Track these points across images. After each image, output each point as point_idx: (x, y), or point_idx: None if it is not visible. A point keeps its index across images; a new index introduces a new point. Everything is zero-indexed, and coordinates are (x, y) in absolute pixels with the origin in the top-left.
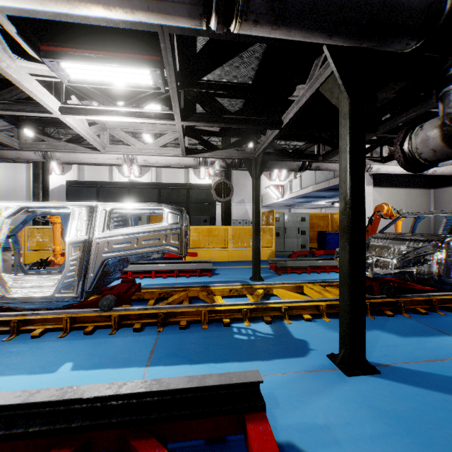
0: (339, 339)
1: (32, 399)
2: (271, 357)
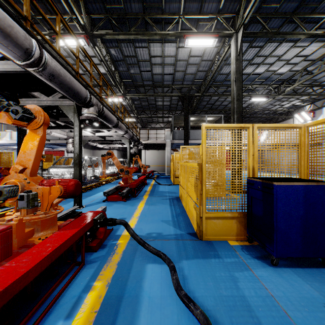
0: None
1: None
2: None
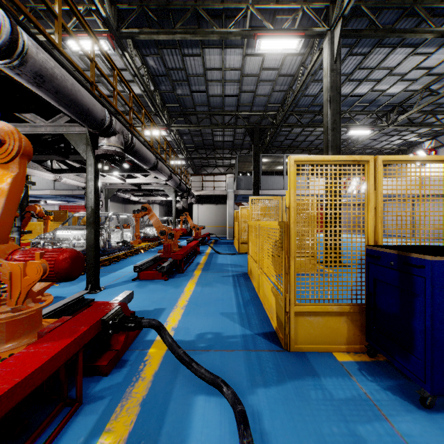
0: None
1: None
2: None
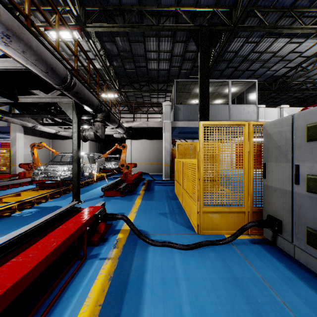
0: (73, 197)
1: (31, 227)
2: (53, 211)
